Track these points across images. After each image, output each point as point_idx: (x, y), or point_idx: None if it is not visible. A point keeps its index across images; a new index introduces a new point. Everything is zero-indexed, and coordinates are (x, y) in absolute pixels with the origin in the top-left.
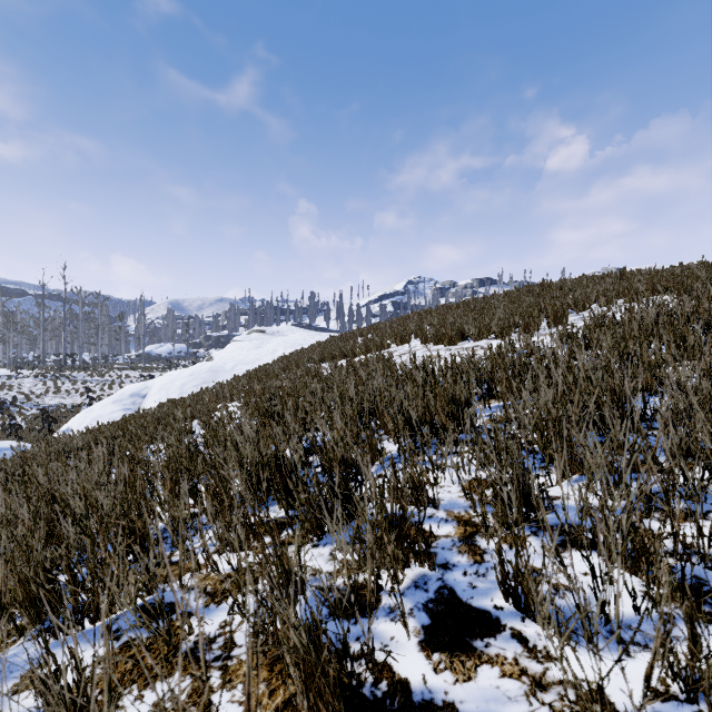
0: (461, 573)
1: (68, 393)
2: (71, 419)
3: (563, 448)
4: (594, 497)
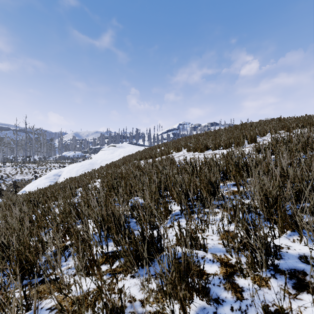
0: (229, 308)
1: (26, 173)
2: (26, 186)
3: (281, 215)
4: (306, 248)
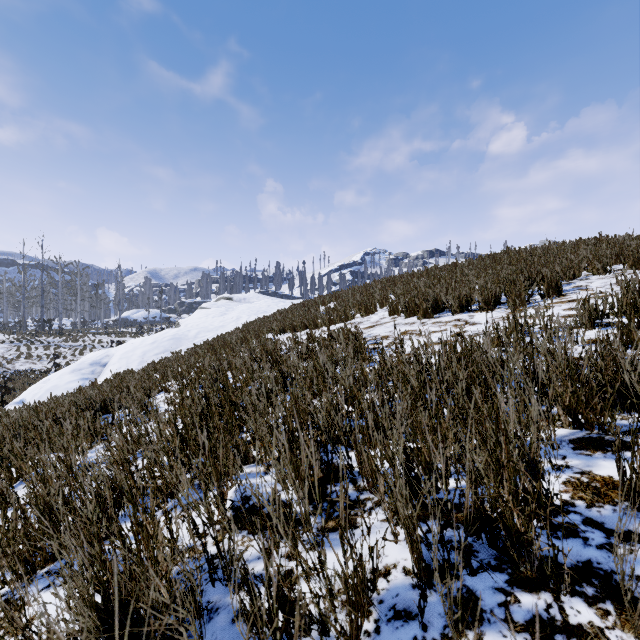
0: None
1: (39, 358)
2: (27, 390)
3: None
4: None
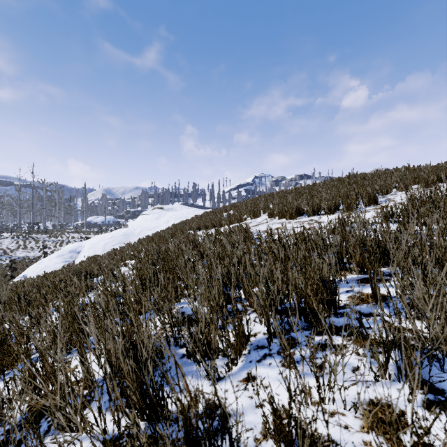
0: None
1: (32, 249)
2: (28, 268)
3: None
4: None
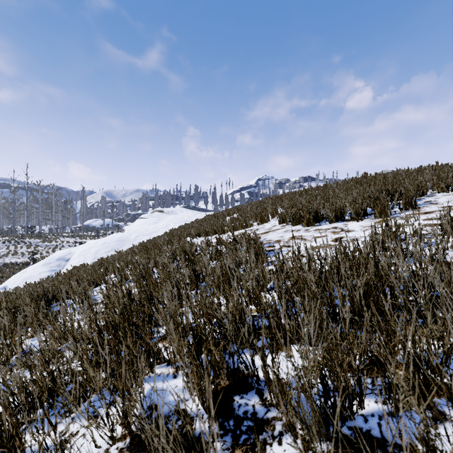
0: None
1: (23, 254)
2: (10, 278)
3: None
4: None
